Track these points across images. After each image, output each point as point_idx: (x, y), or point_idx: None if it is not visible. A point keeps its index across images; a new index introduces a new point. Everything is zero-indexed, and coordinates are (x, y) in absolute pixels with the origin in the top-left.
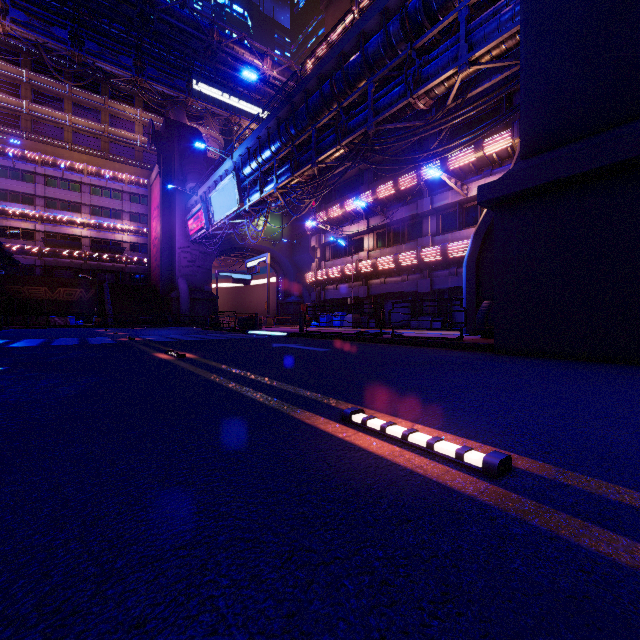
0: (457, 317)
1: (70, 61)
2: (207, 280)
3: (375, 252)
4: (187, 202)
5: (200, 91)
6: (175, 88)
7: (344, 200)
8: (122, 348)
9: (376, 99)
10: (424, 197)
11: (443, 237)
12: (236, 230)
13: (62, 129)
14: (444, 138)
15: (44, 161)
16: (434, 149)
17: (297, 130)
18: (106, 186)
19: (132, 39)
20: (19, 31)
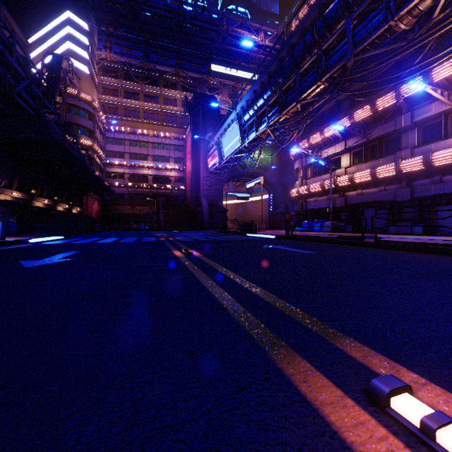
0: (441, 223)
1: (142, 69)
2: (220, 198)
3: (352, 168)
4: (207, 146)
5: (216, 71)
6: (200, 72)
7: (323, 128)
8: (156, 245)
9: (354, 35)
10: (403, 114)
11: (425, 148)
12: (239, 162)
13: (138, 111)
14: (425, 55)
15: (129, 131)
16: (417, 63)
17: (284, 78)
18: (161, 142)
19: (175, 47)
20: (117, 58)
